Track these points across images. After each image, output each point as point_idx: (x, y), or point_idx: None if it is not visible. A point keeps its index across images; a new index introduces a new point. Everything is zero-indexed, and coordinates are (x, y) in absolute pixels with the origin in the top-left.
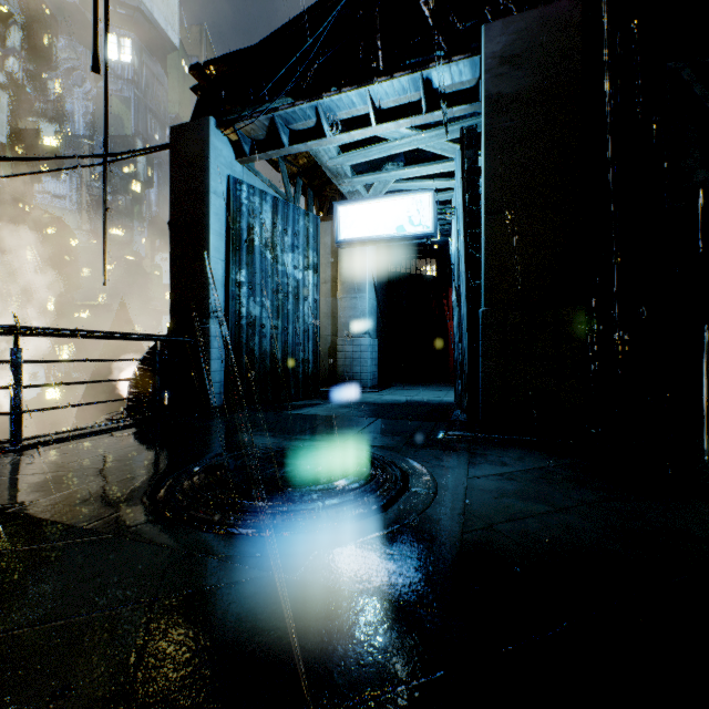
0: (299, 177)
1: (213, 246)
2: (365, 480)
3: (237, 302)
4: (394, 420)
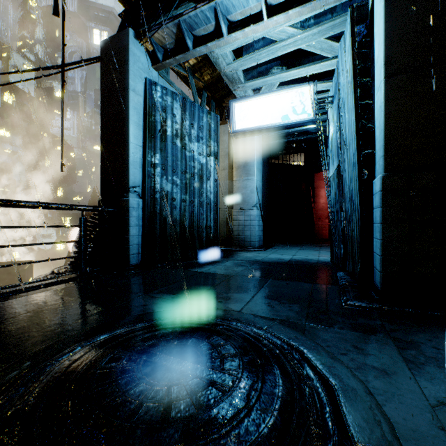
0: (204, 90)
1: (132, 134)
2: (278, 422)
3: (152, 180)
4: (285, 281)
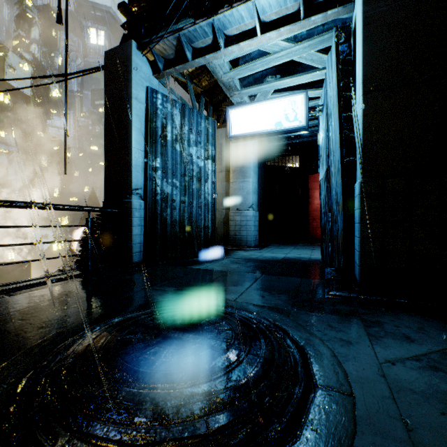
0: (202, 96)
1: (134, 139)
2: (260, 370)
3: (153, 183)
4: (277, 276)
